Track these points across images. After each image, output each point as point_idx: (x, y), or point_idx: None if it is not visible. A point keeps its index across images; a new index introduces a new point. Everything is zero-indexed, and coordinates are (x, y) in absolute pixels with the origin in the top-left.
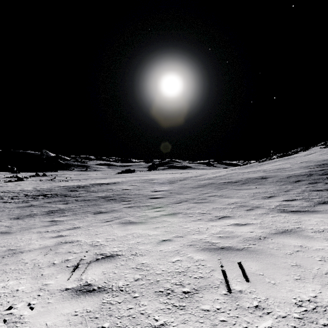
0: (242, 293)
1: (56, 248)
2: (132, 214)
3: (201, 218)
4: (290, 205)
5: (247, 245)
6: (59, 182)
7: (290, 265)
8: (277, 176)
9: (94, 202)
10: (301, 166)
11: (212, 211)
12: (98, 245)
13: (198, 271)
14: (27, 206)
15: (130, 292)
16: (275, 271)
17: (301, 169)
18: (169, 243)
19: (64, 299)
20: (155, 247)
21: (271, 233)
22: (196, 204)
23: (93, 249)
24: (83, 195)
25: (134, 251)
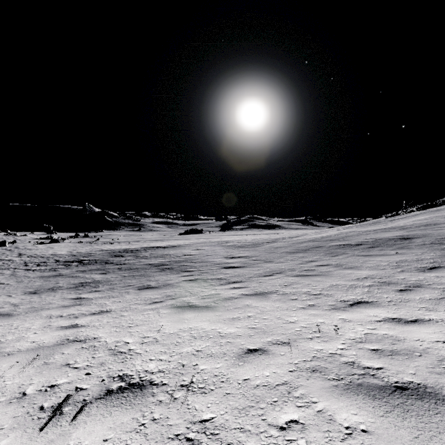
0: None
1: (51, 353)
2: (195, 293)
3: (315, 303)
4: None
5: None
6: (103, 244)
7: None
8: (429, 235)
9: (142, 271)
10: None
11: (333, 292)
12: (123, 352)
13: None
14: (54, 275)
15: None
16: None
17: None
18: (263, 360)
19: None
20: (232, 369)
21: None
22: (299, 278)
23: (111, 361)
24: (129, 262)
25: (187, 377)
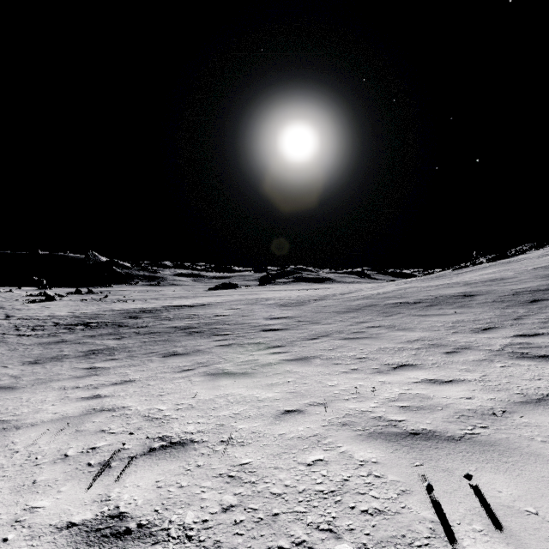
0: None
1: (80, 422)
2: (230, 359)
3: (359, 367)
4: (533, 344)
5: (470, 429)
6: (113, 303)
7: None
8: (493, 291)
9: (165, 336)
10: (536, 274)
11: (379, 355)
12: (158, 418)
13: (368, 492)
14: (55, 342)
15: (208, 546)
16: None
17: (537, 280)
18: (298, 419)
19: None
20: (269, 427)
21: (514, 403)
22: (346, 342)
23: (148, 426)
24: (149, 325)
25: (226, 435)
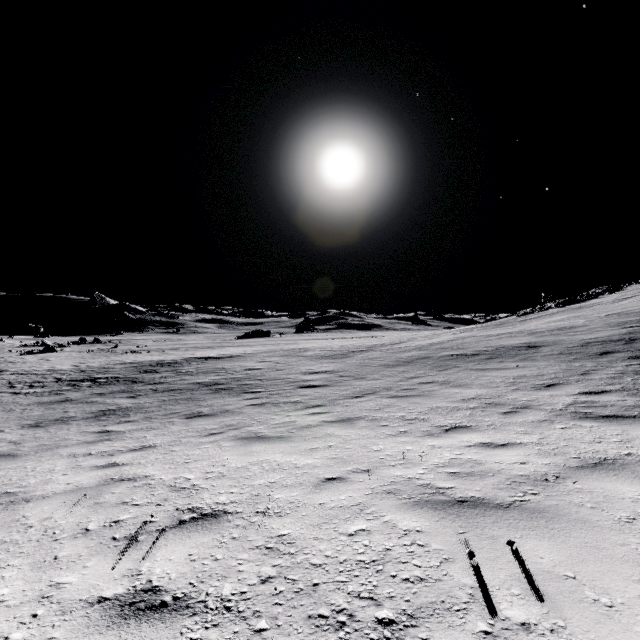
0: (530, 632)
1: (98, 493)
2: (264, 420)
3: (407, 430)
4: (598, 403)
5: (520, 496)
6: (124, 354)
7: (637, 551)
8: (560, 342)
9: (188, 394)
10: (609, 322)
11: (430, 416)
12: (186, 488)
13: (410, 561)
14: (58, 401)
15: (248, 616)
16: (605, 569)
17: (609, 329)
18: (340, 487)
19: (90, 630)
20: (308, 496)
21: (569, 468)
22: (395, 400)
23: (175, 496)
24: (168, 380)
25: (262, 505)
